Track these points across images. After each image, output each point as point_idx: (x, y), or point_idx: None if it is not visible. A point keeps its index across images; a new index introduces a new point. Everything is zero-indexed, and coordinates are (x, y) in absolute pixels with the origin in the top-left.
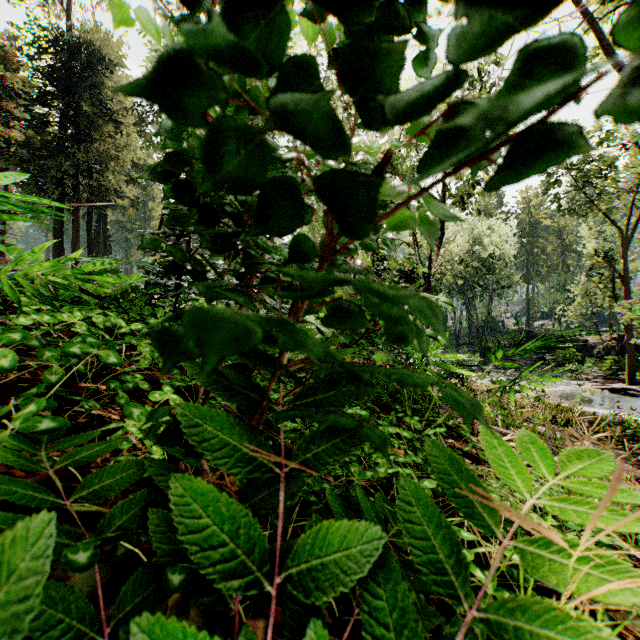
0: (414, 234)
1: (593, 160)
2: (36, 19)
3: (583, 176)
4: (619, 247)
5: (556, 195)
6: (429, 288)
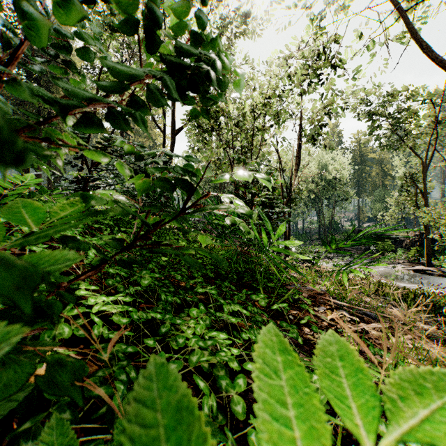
0: (280, 162)
1: (403, 111)
2: (8, 4)
3: (396, 122)
4: (420, 172)
5: (378, 135)
6: (290, 199)
